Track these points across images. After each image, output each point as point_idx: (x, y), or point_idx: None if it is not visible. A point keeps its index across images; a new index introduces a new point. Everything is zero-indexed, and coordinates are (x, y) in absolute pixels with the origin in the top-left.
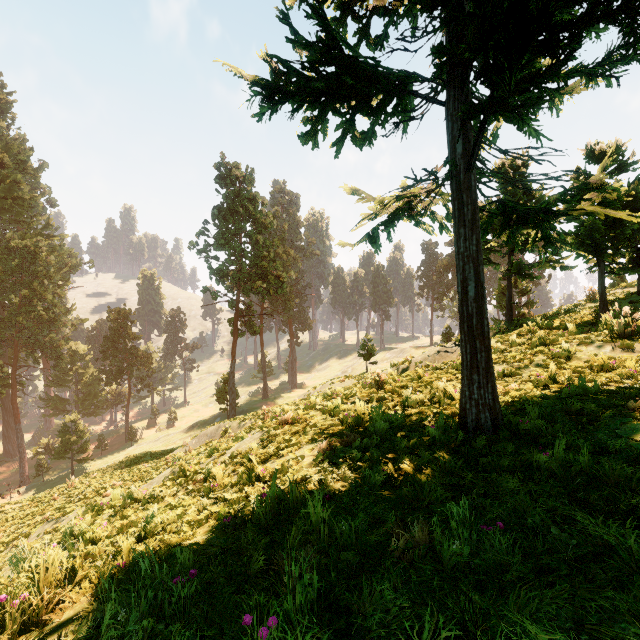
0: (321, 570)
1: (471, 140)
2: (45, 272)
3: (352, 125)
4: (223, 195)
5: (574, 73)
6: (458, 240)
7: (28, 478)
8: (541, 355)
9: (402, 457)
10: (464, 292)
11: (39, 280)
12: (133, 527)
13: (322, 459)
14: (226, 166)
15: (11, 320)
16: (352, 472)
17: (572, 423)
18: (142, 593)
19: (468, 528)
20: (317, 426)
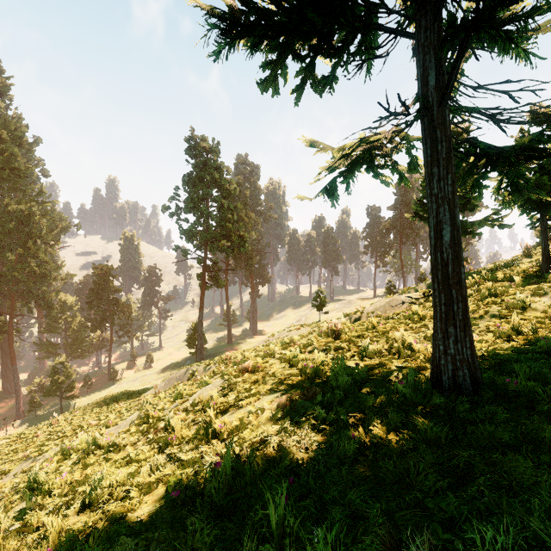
0: None
1: (445, 72)
2: (38, 233)
3: (313, 69)
4: (192, 164)
5: None
6: (431, 181)
7: (23, 413)
8: (494, 306)
9: (371, 418)
10: (438, 237)
11: (33, 240)
12: (83, 487)
13: (282, 414)
14: (195, 139)
15: (8, 275)
16: (315, 433)
17: None
18: None
19: None
20: (276, 375)
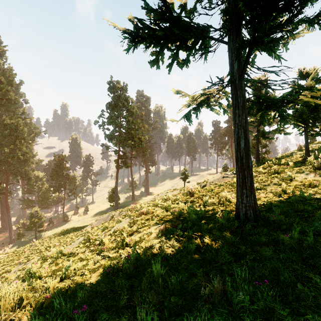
0: (159, 308)
1: (242, 62)
2: (22, 136)
3: (177, 56)
4: (111, 97)
5: (301, 22)
6: (235, 116)
7: (13, 240)
8: (276, 178)
9: (204, 235)
10: (238, 145)
11: (19, 140)
12: (59, 271)
13: (161, 235)
14: (113, 82)
15: (5, 160)
16: (177, 242)
17: (298, 216)
18: (54, 320)
19: (247, 283)
20: (159, 216)
